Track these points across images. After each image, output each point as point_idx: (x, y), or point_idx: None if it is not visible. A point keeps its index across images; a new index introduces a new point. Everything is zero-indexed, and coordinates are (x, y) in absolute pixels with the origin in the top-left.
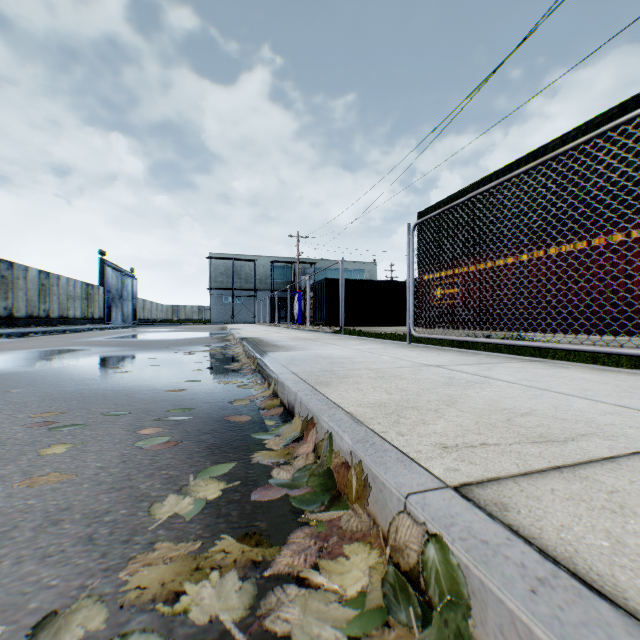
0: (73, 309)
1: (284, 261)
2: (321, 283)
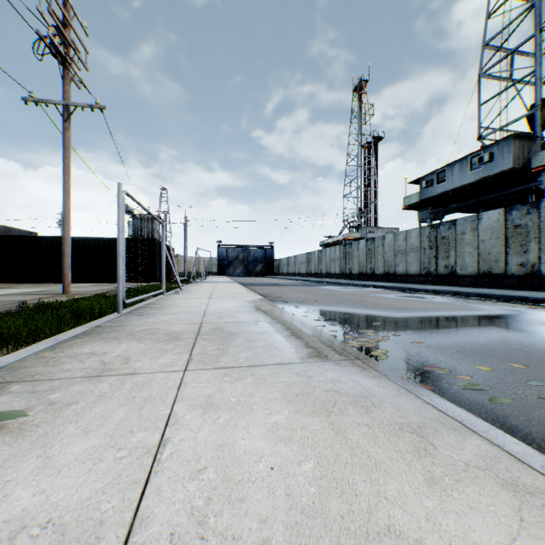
0: None
1: None
2: None
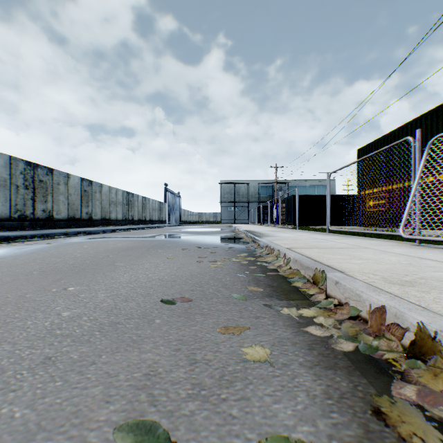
0: (154, 216)
1: (267, 182)
2: (290, 198)
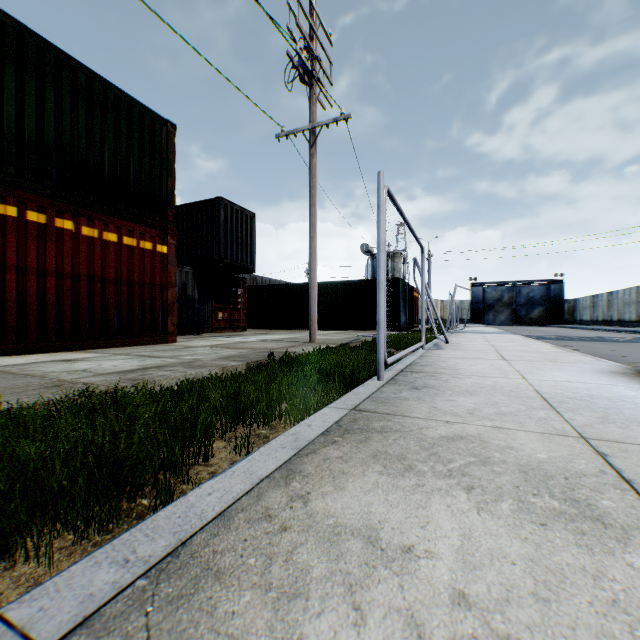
0: None
1: None
2: None
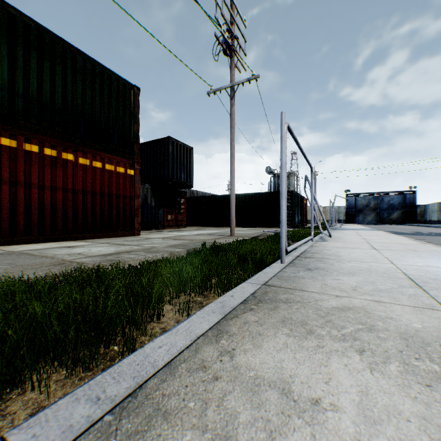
0: None
1: None
2: None
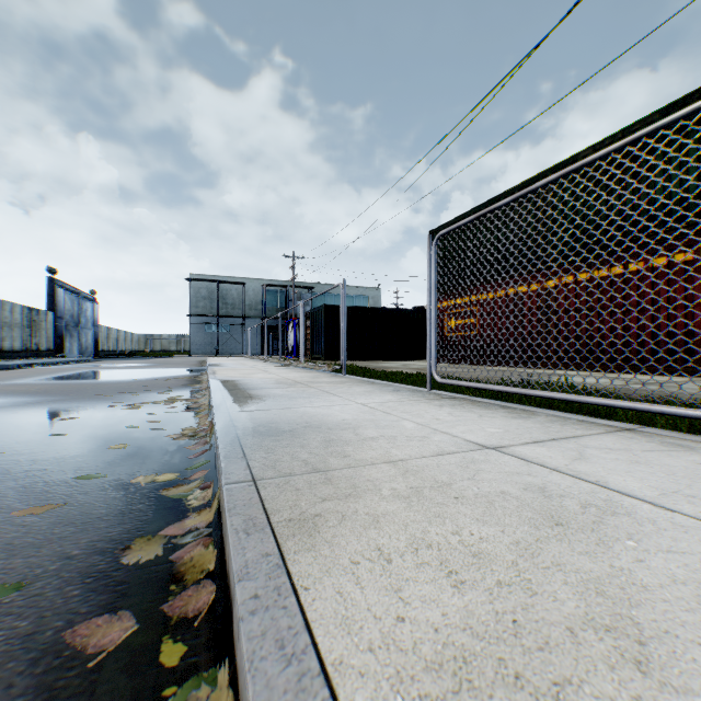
0: (10, 339)
1: (277, 285)
2: (319, 310)
